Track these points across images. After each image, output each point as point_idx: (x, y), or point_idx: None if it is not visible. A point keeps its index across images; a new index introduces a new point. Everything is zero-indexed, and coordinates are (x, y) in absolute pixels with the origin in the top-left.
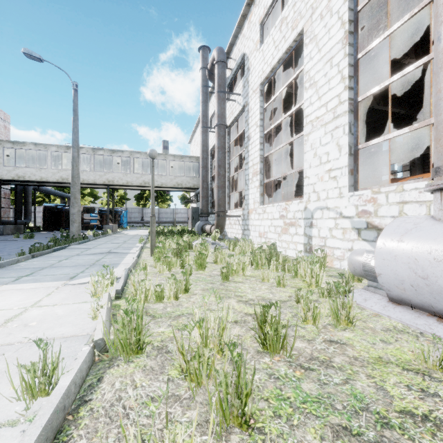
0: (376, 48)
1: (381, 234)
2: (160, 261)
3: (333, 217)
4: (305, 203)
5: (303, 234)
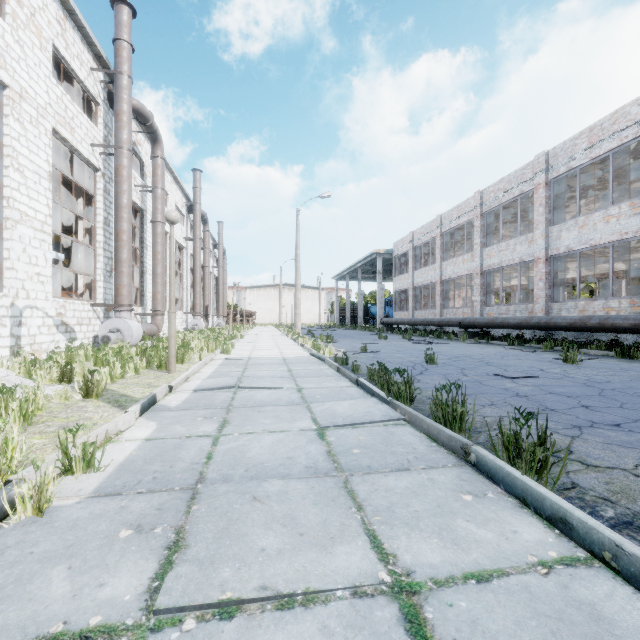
0: (54, 202)
1: (130, 325)
2: (190, 350)
3: (42, 316)
4: (13, 299)
5: (10, 336)
